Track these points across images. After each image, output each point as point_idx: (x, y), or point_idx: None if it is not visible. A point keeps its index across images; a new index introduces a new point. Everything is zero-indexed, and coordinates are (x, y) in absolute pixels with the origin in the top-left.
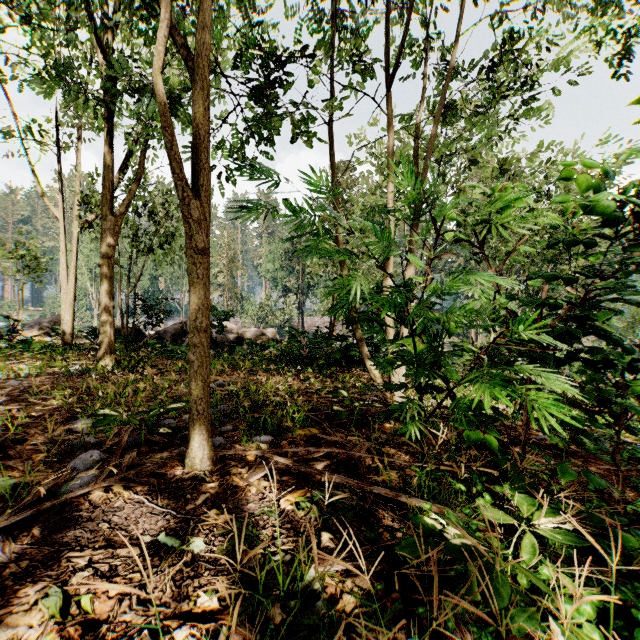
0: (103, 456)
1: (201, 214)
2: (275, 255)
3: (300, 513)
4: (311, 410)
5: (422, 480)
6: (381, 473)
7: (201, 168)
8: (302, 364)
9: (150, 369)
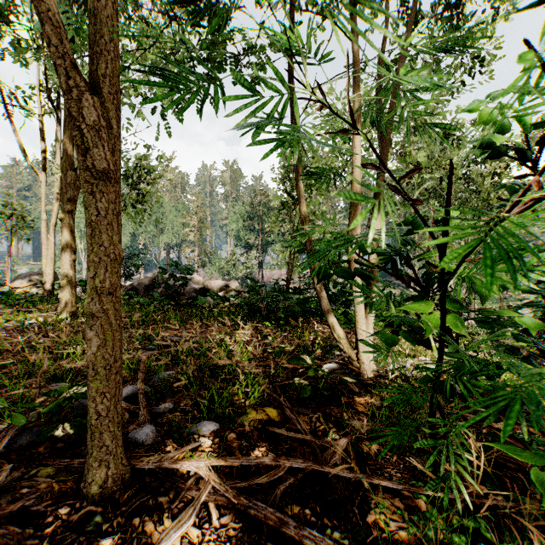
0: None
1: (101, 118)
2: (238, 216)
3: None
4: (268, 383)
5: None
6: (369, 501)
7: (101, 50)
8: (260, 317)
9: None
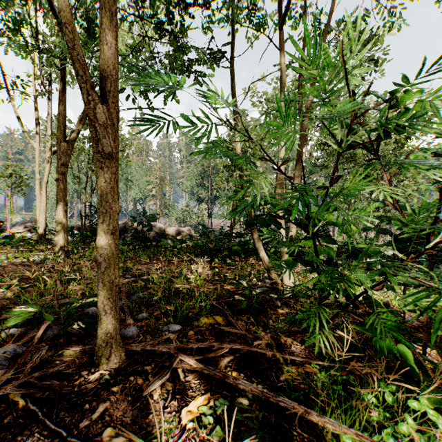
0: (19, 351)
1: (107, 119)
2: (192, 175)
3: (202, 431)
4: (216, 299)
5: (330, 391)
6: (282, 370)
7: (108, 75)
8: (210, 255)
9: (86, 261)
